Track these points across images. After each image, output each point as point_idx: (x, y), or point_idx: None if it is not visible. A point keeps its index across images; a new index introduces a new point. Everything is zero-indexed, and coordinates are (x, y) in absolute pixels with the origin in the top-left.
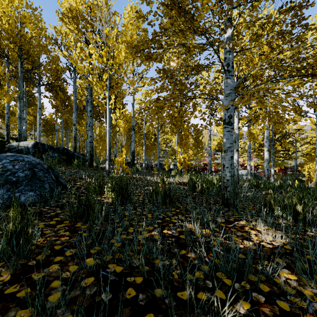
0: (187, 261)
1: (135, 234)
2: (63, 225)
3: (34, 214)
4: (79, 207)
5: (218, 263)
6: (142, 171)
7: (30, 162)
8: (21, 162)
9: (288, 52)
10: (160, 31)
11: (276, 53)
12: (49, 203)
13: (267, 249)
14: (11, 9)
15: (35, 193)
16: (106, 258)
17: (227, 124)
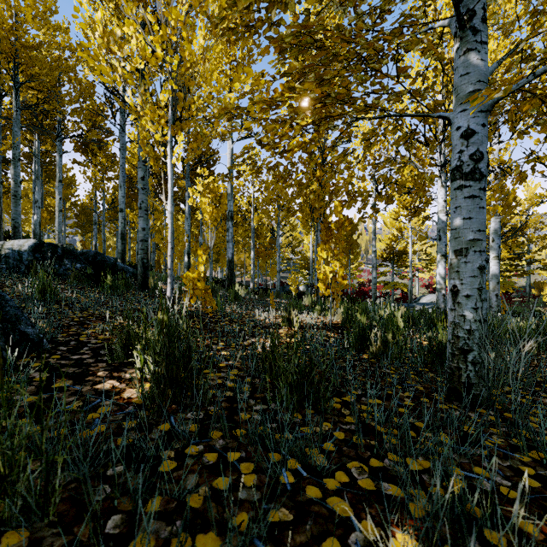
0: None
1: None
2: None
3: None
4: None
5: None
6: (248, 297)
7: None
8: None
9: None
10: None
11: None
12: None
13: None
14: None
15: None
16: None
17: (466, 178)
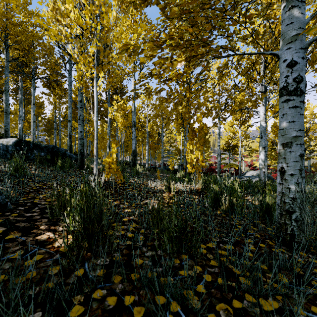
0: None
1: None
2: None
3: None
4: None
5: None
6: (144, 173)
7: None
8: None
9: None
10: None
11: None
12: None
13: None
14: None
15: None
16: None
17: (291, 94)
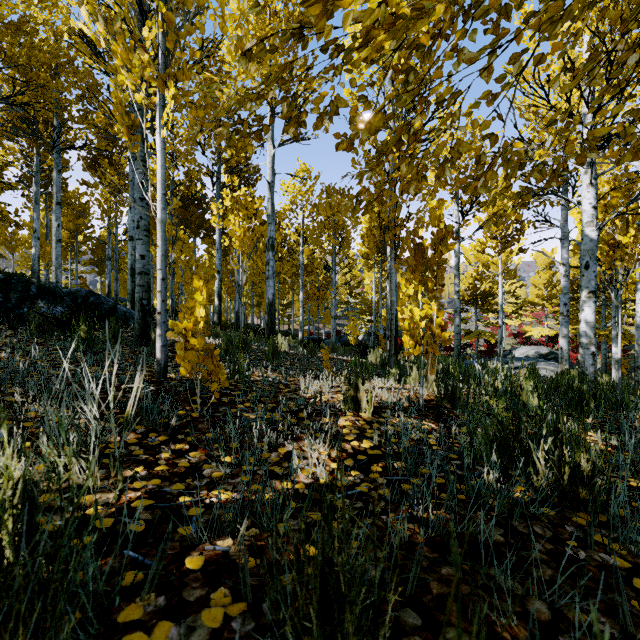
0: None
1: None
2: None
3: None
4: None
5: None
6: (293, 352)
7: None
8: None
9: None
10: None
11: None
12: None
13: None
14: None
15: None
16: None
17: None
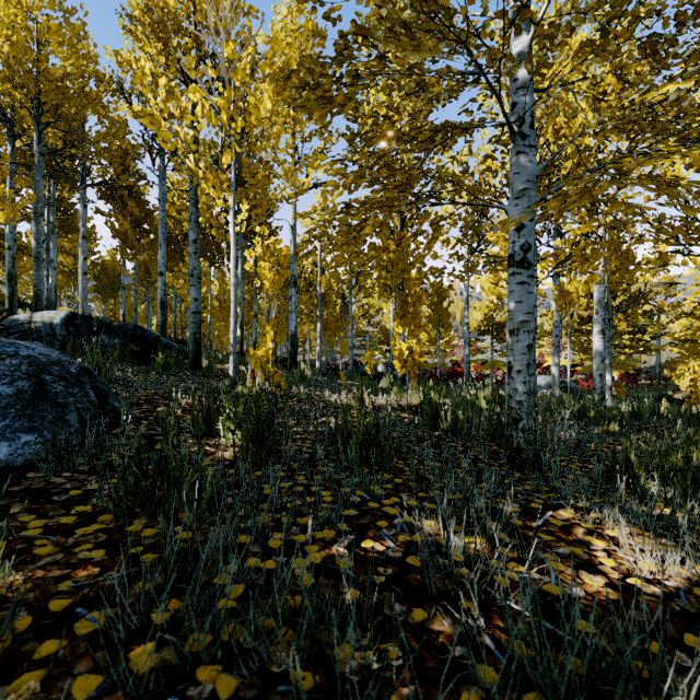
0: (433, 648)
1: (287, 553)
2: (93, 528)
3: (27, 493)
4: (139, 479)
5: (530, 668)
6: (315, 378)
7: (34, 358)
8: (8, 359)
9: (671, 87)
10: (354, 29)
11: (639, 90)
12: (72, 464)
13: (650, 600)
14: (16, 11)
15: (41, 437)
16: (191, 650)
17: (518, 266)
